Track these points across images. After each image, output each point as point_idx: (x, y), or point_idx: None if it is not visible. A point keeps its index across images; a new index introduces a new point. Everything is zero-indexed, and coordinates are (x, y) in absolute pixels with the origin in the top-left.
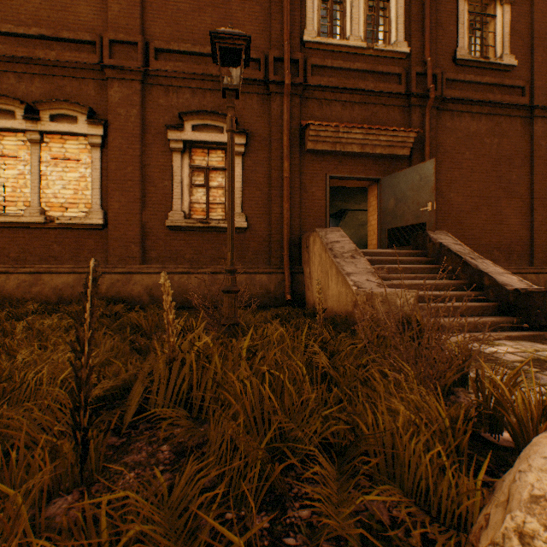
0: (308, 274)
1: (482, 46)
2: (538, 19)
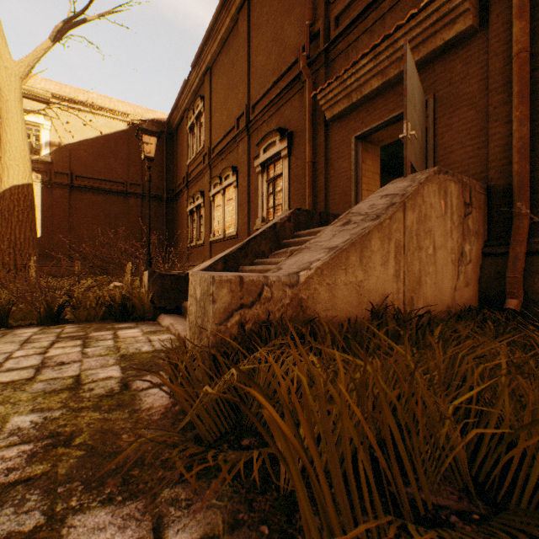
0: None
1: None
2: None
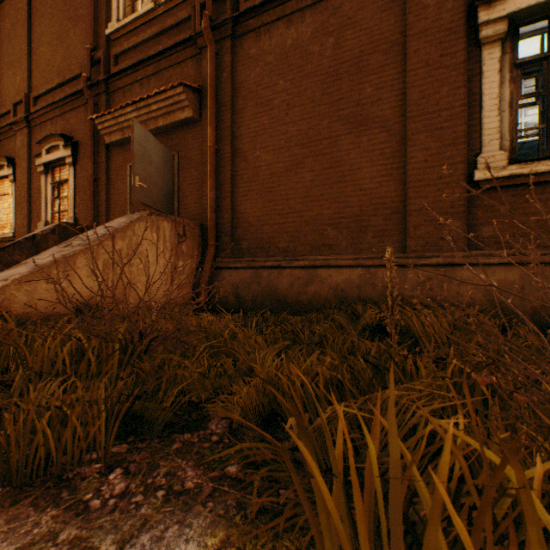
0: None
1: None
2: None
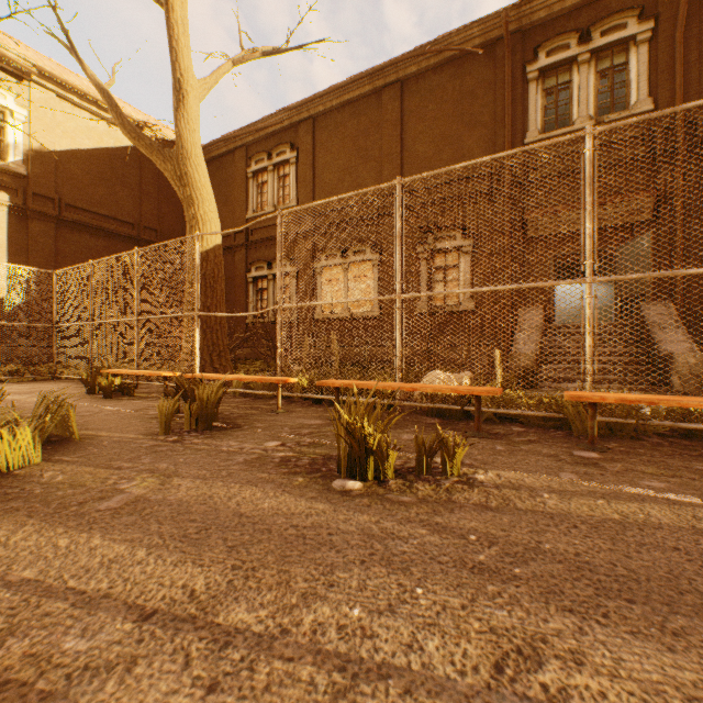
0: None
1: None
2: None
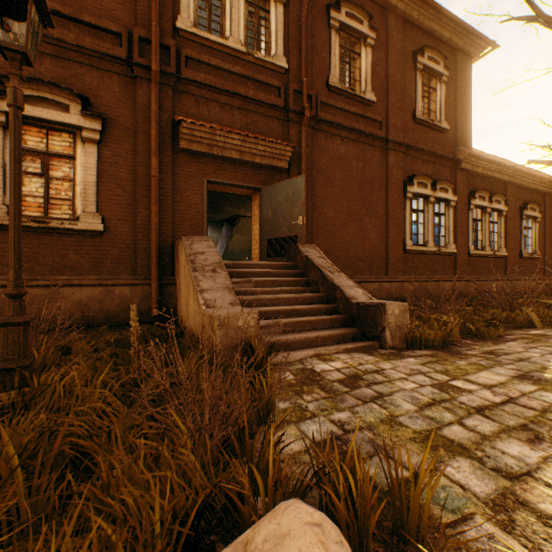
0: (178, 286)
1: (350, 79)
2: (392, 66)
